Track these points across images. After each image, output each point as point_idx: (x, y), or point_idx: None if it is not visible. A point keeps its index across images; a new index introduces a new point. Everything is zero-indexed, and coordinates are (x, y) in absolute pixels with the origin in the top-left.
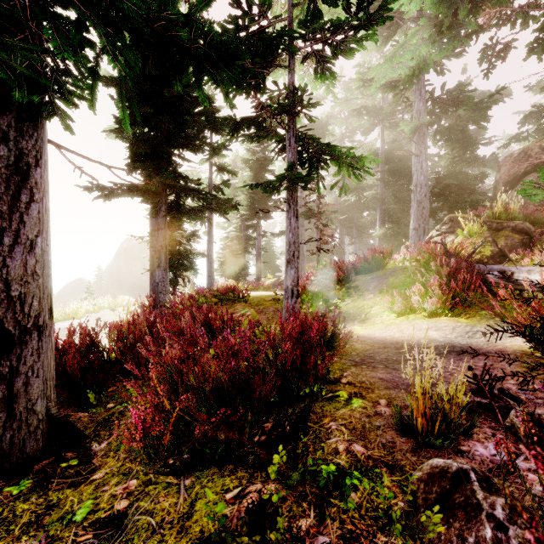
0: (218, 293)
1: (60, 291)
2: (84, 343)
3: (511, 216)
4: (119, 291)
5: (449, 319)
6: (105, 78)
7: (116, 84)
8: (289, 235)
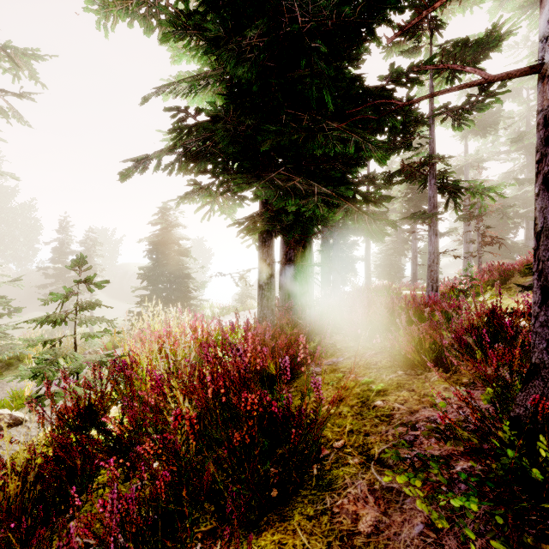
0: (376, 290)
1: None
2: None
3: None
4: None
5: None
6: None
7: None
8: (429, 248)
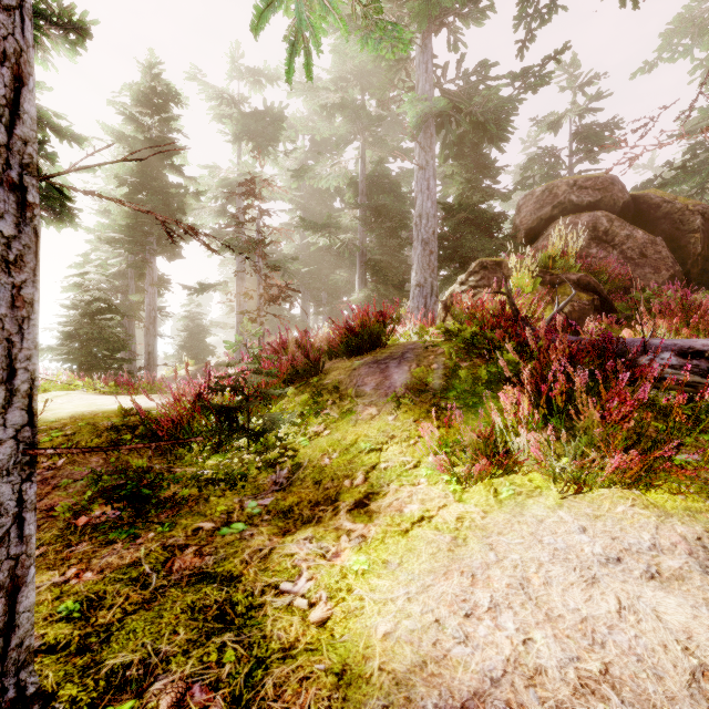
0: None
1: None
2: None
3: (566, 265)
4: None
5: (621, 498)
6: None
7: None
8: None
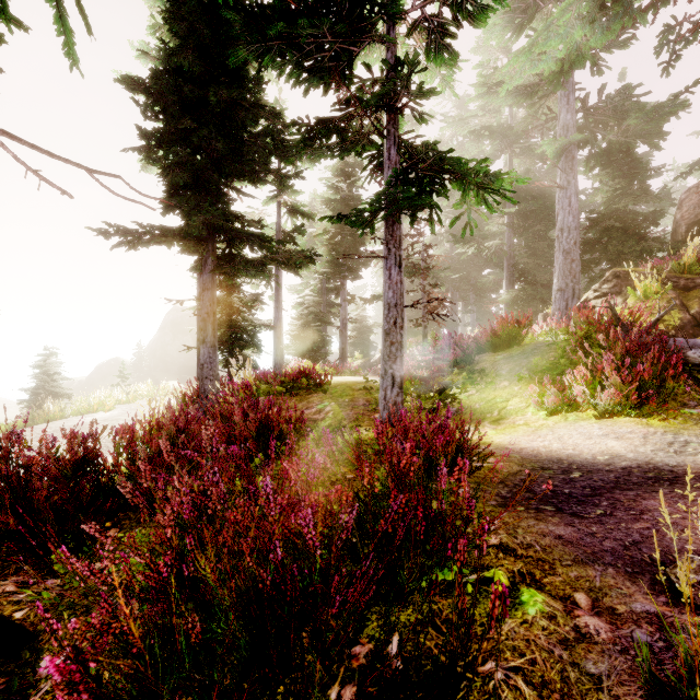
0: (286, 379)
1: (90, 375)
2: (70, 460)
3: None
4: (164, 375)
5: (632, 420)
6: (130, 79)
7: (145, 88)
8: (388, 294)
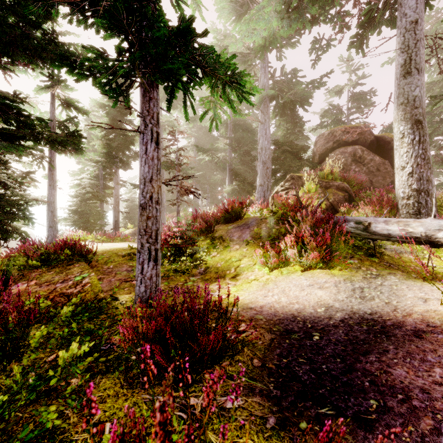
0: (46, 251)
1: None
2: None
3: (334, 177)
4: None
5: (322, 272)
6: None
7: None
8: (144, 169)
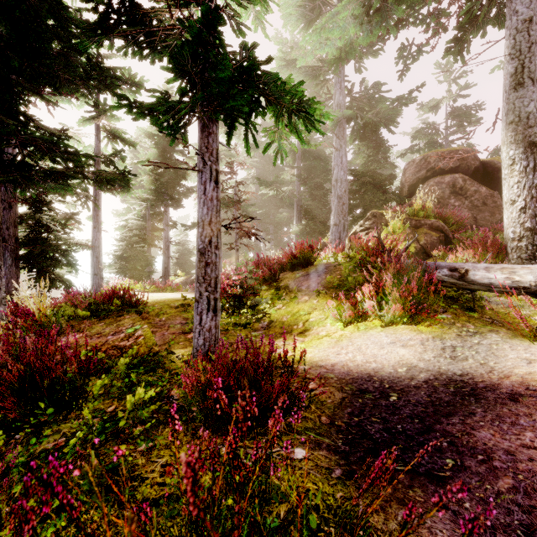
0: (94, 301)
1: None
2: None
3: (426, 214)
4: None
5: (407, 328)
6: None
7: None
8: (203, 210)
